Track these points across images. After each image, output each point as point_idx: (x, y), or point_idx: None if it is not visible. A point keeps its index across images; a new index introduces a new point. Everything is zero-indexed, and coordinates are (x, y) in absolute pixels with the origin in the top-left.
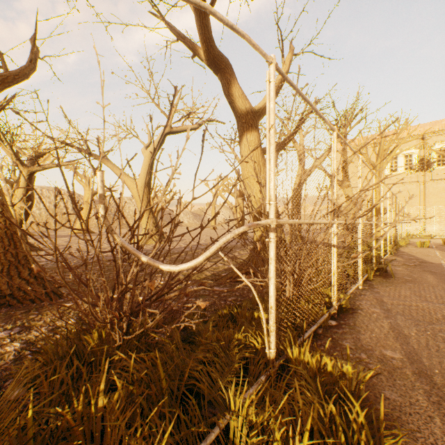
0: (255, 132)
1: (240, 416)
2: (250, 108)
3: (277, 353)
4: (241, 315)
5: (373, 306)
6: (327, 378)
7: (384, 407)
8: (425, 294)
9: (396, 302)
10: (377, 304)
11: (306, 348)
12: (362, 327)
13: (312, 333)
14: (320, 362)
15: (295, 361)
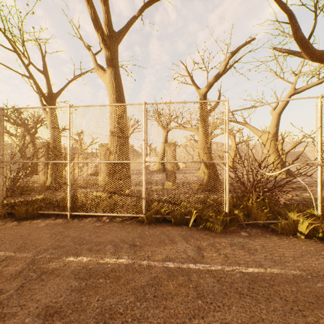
0: None
1: (291, 218)
2: None
3: None
4: None
5: None
6: None
7: None
8: None
9: None
10: None
11: None
12: None
13: None
14: None
15: None
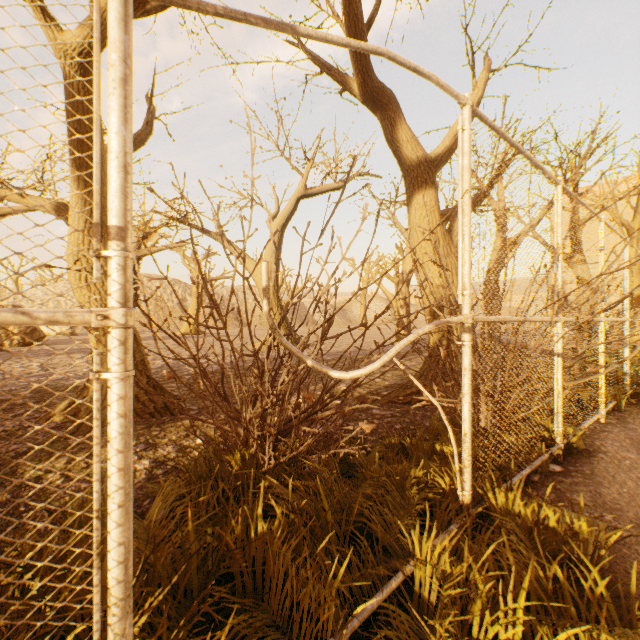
0: (431, 190)
1: (428, 564)
2: (424, 157)
3: (472, 499)
4: (416, 447)
5: (625, 450)
6: (548, 536)
7: (639, 586)
8: None
9: None
10: (631, 447)
11: (517, 493)
12: (605, 478)
13: (525, 474)
14: (538, 515)
15: (500, 510)
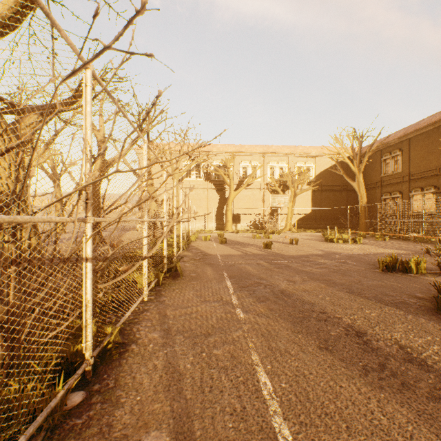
0: None
1: None
2: None
3: None
4: None
5: (153, 329)
6: None
7: None
8: (205, 292)
9: (179, 312)
10: (158, 323)
11: None
12: (126, 386)
13: None
14: None
15: None
